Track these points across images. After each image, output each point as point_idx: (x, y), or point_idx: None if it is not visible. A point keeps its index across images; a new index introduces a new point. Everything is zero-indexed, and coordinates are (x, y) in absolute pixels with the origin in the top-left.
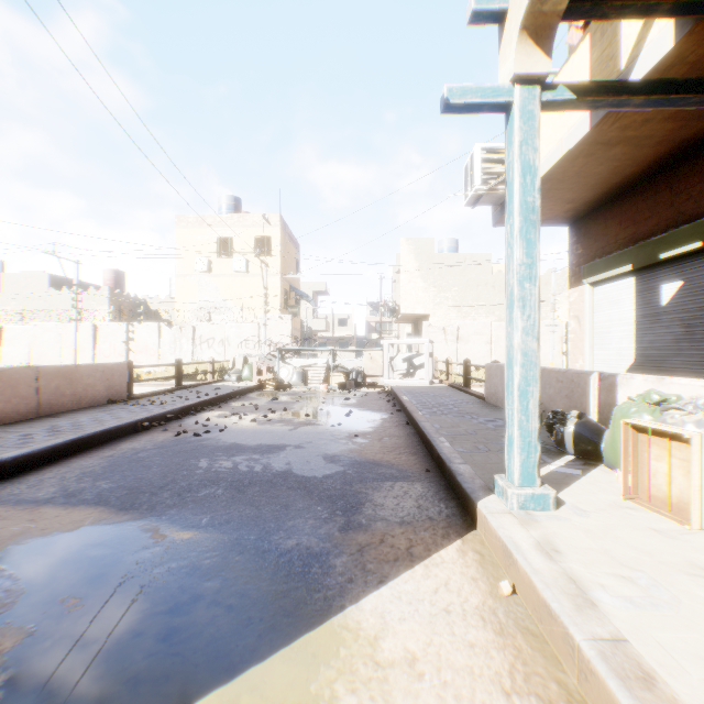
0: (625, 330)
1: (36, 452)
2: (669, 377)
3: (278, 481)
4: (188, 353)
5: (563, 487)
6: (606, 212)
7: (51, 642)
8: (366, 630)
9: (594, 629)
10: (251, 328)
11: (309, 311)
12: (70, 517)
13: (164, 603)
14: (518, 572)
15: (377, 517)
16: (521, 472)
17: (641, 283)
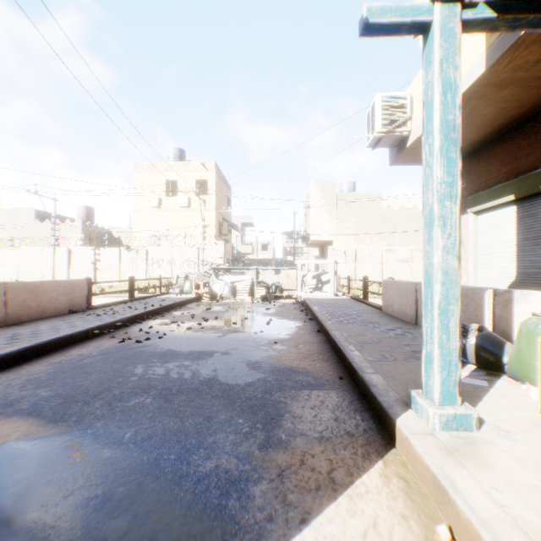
0: (506, 252)
1: None
2: None
3: (204, 389)
4: (143, 271)
5: (476, 401)
6: (489, 151)
7: None
8: None
9: None
10: (192, 251)
11: (238, 239)
12: None
13: None
14: (457, 516)
15: (296, 431)
16: (441, 391)
17: (522, 210)
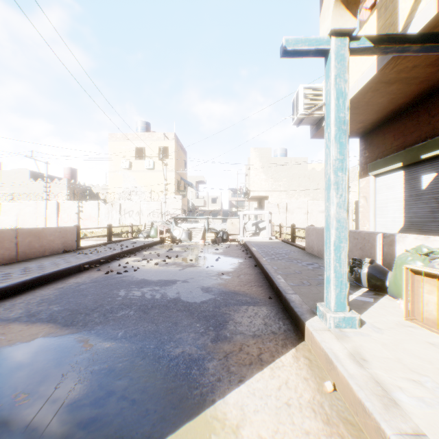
0: (397, 205)
1: (12, 285)
2: (432, 236)
3: (171, 305)
4: (117, 220)
5: (363, 311)
6: (384, 129)
7: (2, 430)
8: (230, 420)
9: (400, 425)
10: (156, 204)
11: (193, 194)
12: (29, 331)
13: (87, 397)
14: (338, 375)
15: (237, 331)
16: (336, 302)
17: (408, 174)
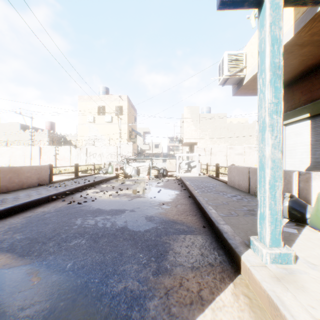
0: (304, 148)
1: None
2: None
3: (118, 234)
4: (84, 160)
5: (291, 243)
6: (293, 87)
7: None
8: None
9: None
10: (113, 148)
11: (141, 141)
12: None
13: None
14: None
15: (177, 263)
16: (271, 237)
17: (314, 123)
